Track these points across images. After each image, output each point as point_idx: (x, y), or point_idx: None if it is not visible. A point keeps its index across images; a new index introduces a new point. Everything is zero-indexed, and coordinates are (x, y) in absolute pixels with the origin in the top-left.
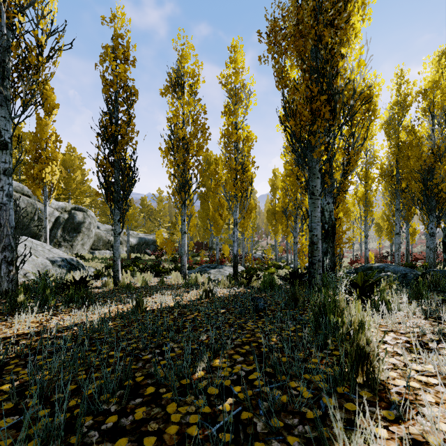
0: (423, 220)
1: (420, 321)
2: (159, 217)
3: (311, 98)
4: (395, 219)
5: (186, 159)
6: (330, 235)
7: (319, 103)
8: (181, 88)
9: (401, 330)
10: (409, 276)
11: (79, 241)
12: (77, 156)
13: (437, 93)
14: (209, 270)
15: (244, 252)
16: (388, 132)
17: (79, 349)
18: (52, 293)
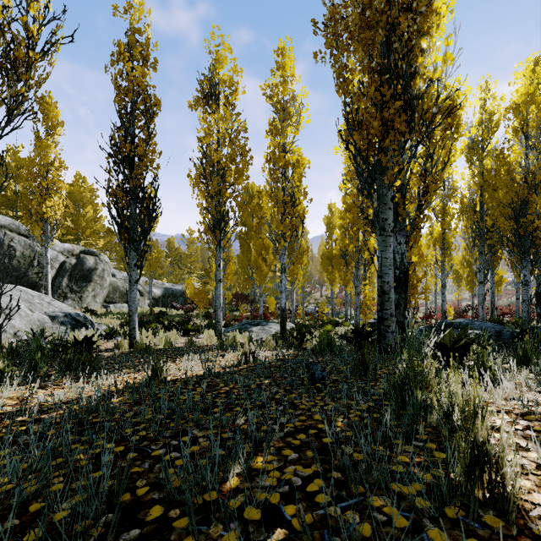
0: (512, 266)
1: (537, 396)
2: (190, 263)
3: (381, 106)
4: (479, 264)
5: (221, 189)
6: (402, 284)
7: (392, 111)
8: (215, 100)
9: (516, 410)
10: (504, 334)
11: (89, 292)
12: (88, 187)
13: (532, 109)
14: (250, 328)
15: (293, 306)
16: (470, 157)
17: (58, 442)
18: (44, 357)
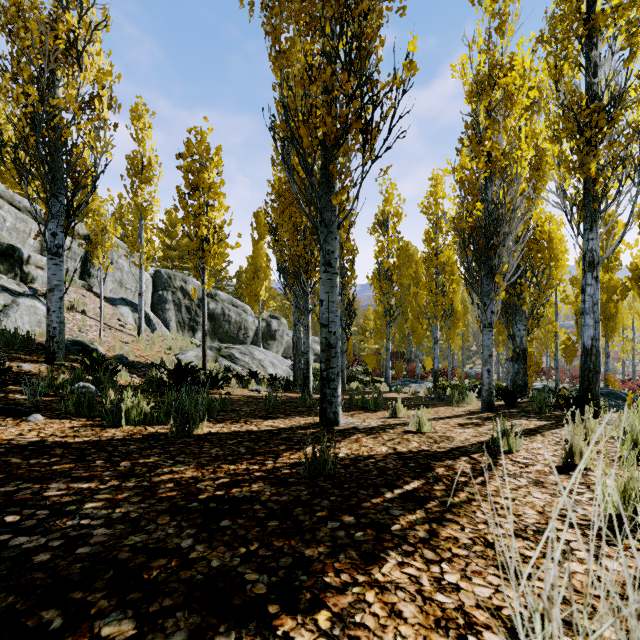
0: None
1: None
2: None
3: None
4: None
5: (391, 289)
6: (521, 358)
7: None
8: (386, 228)
9: None
10: None
11: (274, 349)
12: None
13: None
14: (409, 384)
15: (450, 367)
16: None
17: None
18: None
